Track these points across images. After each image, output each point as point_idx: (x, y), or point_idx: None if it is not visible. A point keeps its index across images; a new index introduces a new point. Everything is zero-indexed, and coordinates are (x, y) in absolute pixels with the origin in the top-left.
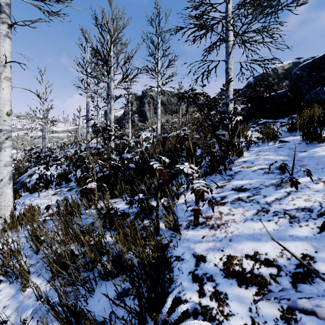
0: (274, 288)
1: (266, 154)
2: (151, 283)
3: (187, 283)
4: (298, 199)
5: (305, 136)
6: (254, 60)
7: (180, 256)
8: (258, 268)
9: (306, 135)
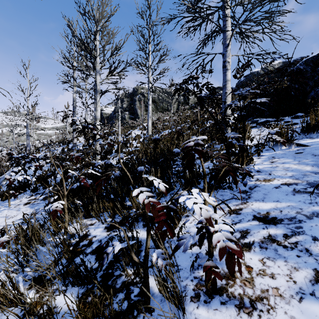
0: None
1: (284, 162)
2: None
3: None
4: None
5: None
6: (253, 53)
7: None
8: None
9: None
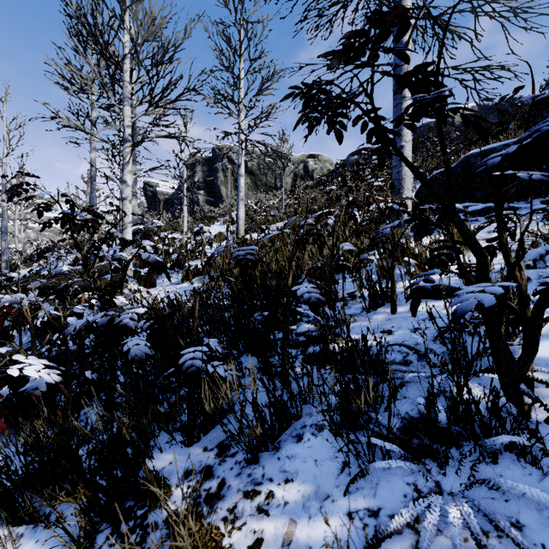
0: None
1: None
2: None
3: None
4: None
5: None
6: (455, 67)
7: None
8: None
9: None
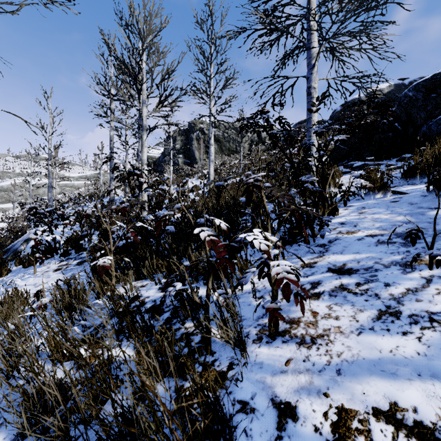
0: None
1: (374, 212)
2: None
3: None
4: None
5: (434, 185)
6: (347, 76)
7: (247, 402)
8: None
9: (435, 183)
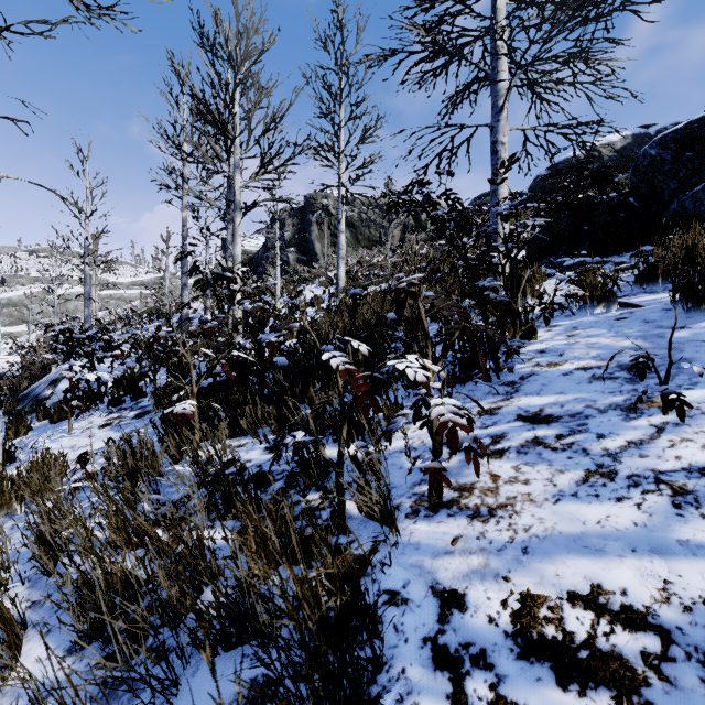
0: (660, 696)
1: (590, 334)
2: (324, 682)
3: (419, 672)
4: (686, 445)
5: (682, 293)
6: (554, 124)
7: (397, 592)
8: (608, 633)
9: (683, 290)
